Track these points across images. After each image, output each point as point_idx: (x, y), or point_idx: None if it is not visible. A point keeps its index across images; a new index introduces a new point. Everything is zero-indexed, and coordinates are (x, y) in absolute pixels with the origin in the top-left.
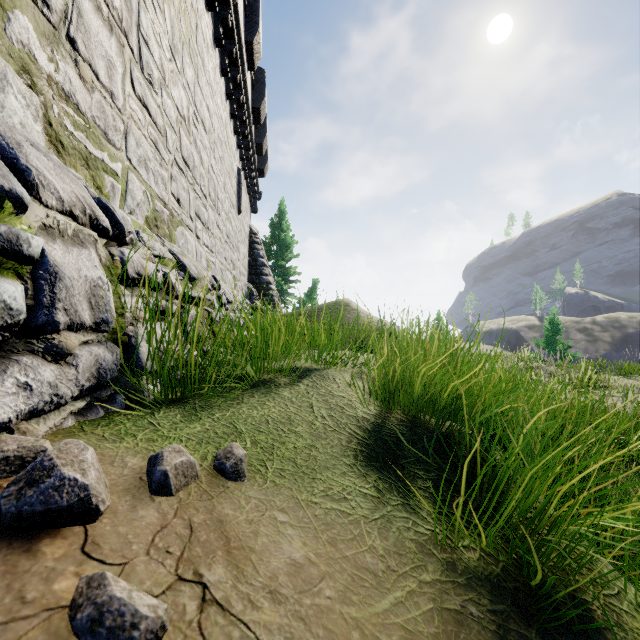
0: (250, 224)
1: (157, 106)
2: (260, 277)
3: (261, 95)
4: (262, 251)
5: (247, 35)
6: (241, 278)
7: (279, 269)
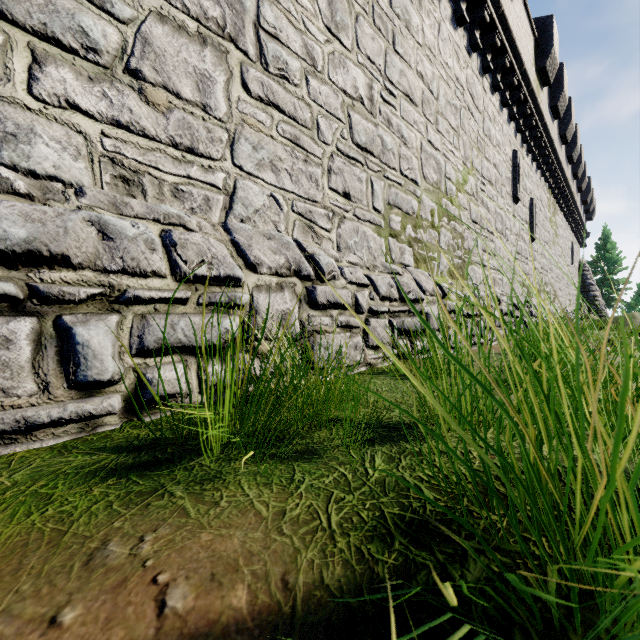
0: (579, 258)
1: (553, 274)
2: (587, 293)
3: (587, 192)
4: (589, 275)
5: (577, 184)
6: (573, 298)
7: (608, 281)
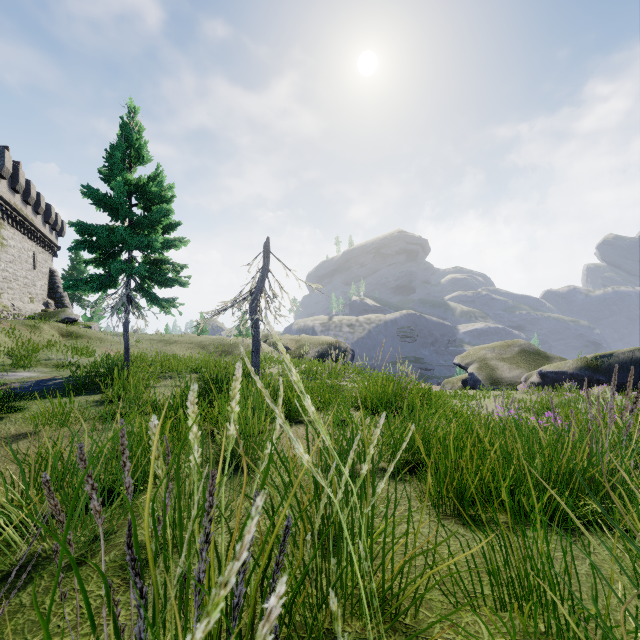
0: (51, 266)
1: None
2: (57, 294)
3: (49, 216)
4: (59, 280)
5: (35, 209)
6: (39, 296)
7: None
